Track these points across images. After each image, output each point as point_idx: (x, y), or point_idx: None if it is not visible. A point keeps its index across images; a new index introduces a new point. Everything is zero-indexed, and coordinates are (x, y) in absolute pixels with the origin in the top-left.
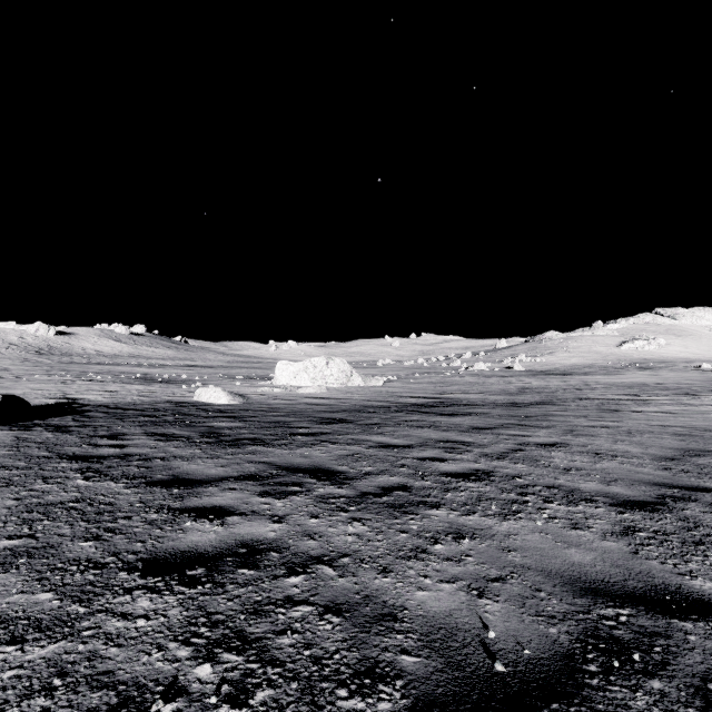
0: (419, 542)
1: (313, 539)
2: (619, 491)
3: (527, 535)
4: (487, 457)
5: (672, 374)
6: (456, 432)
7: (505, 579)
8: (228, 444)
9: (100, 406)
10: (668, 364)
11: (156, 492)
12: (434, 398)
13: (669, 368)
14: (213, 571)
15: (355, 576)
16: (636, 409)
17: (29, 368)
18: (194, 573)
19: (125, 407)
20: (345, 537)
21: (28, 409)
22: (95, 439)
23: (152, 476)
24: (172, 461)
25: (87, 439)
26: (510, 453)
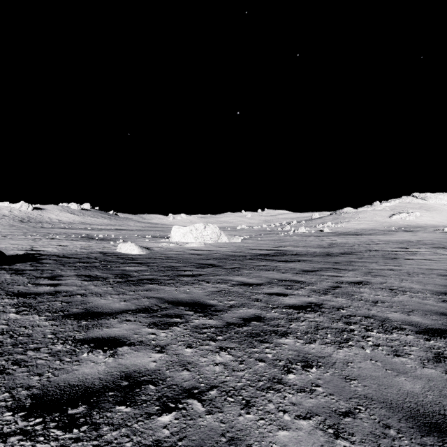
0: (275, 371)
1: (186, 369)
2: (418, 320)
3: (361, 363)
4: (316, 293)
5: (426, 234)
6: (292, 273)
7: (354, 412)
8: (133, 283)
9: (53, 255)
10: (422, 228)
11: (68, 324)
12: (274, 250)
13: (423, 231)
14: (93, 408)
15: (221, 413)
16: (408, 258)
17: (13, 231)
18: (74, 412)
19: (69, 256)
20: (213, 367)
21: (3, 258)
22: (38, 280)
23: (70, 310)
24: (89, 296)
25: (33, 280)
26: (331, 289)
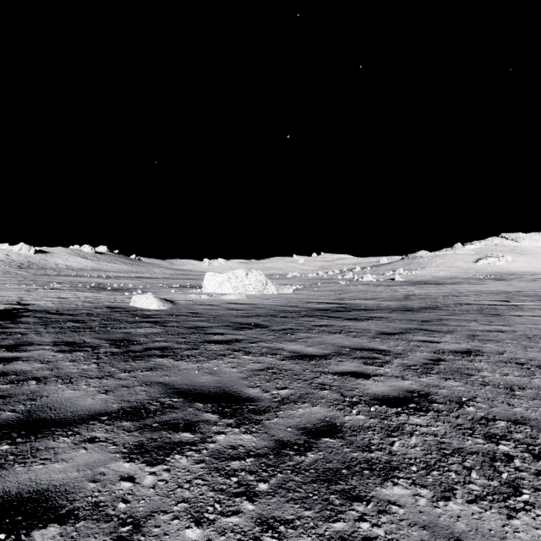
0: None
1: None
2: None
3: None
4: (412, 371)
5: (523, 284)
6: (367, 338)
7: None
8: (133, 355)
9: (42, 311)
10: (516, 276)
11: None
12: (336, 304)
13: (518, 279)
14: None
15: None
16: (515, 314)
17: (6, 279)
18: None
19: (63, 312)
20: None
21: None
22: None
23: None
24: (49, 383)
25: None
26: (432, 364)
